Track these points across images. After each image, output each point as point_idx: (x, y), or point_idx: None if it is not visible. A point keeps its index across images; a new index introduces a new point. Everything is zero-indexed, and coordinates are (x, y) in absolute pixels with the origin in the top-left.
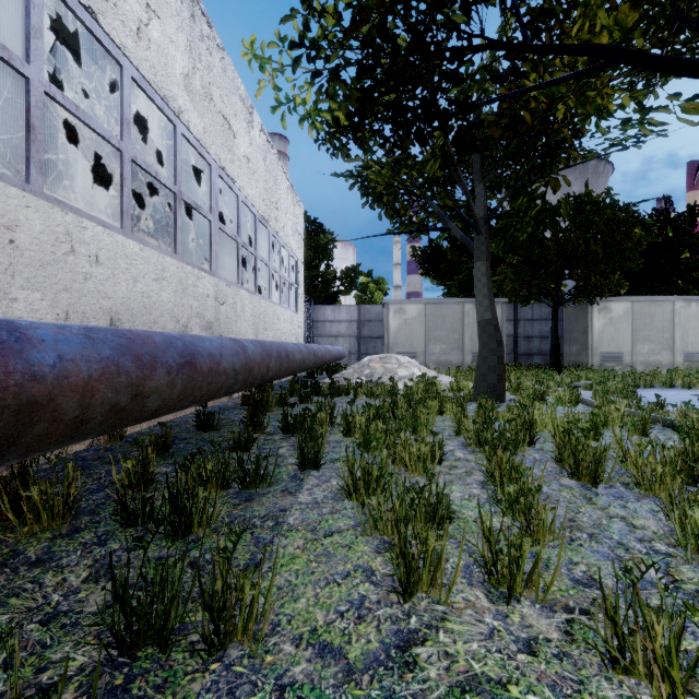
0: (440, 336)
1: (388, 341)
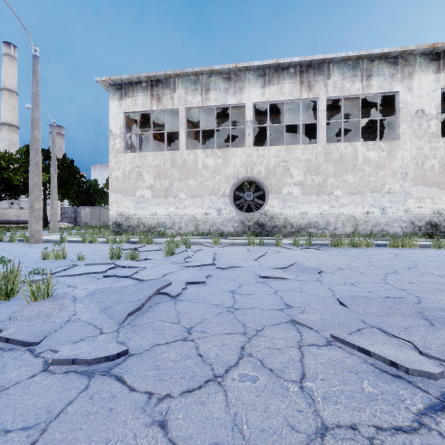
0: (95, 217)
1: (81, 219)
